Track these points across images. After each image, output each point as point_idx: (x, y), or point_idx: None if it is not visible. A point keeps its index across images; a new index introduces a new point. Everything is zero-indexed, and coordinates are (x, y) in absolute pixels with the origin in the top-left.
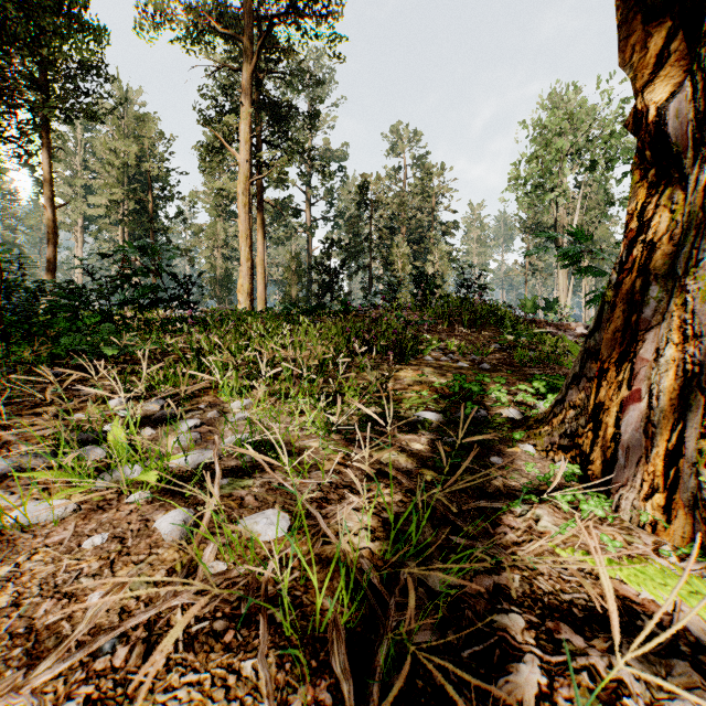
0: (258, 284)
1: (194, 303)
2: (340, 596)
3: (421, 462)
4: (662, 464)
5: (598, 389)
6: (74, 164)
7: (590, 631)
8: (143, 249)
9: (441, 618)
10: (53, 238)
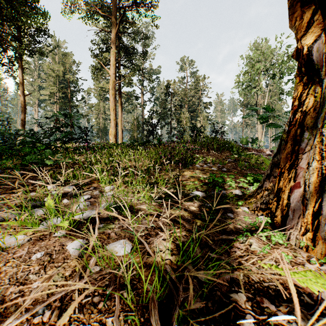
0: (119, 131)
1: (89, 140)
2: (155, 284)
3: (195, 216)
4: (311, 218)
5: (279, 182)
6: (34, 76)
7: (278, 302)
8: (65, 115)
9: (205, 295)
10: (24, 110)
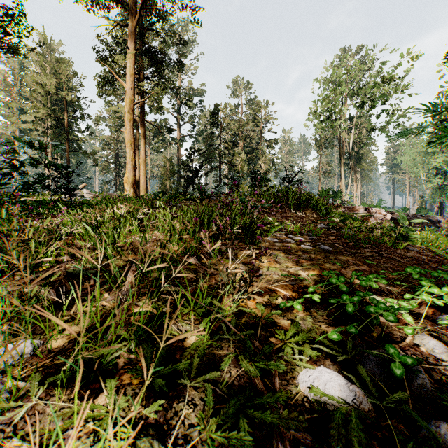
0: (141, 177)
1: (74, 189)
2: None
3: None
4: None
5: None
6: (13, 93)
7: None
8: (31, 144)
9: None
10: None
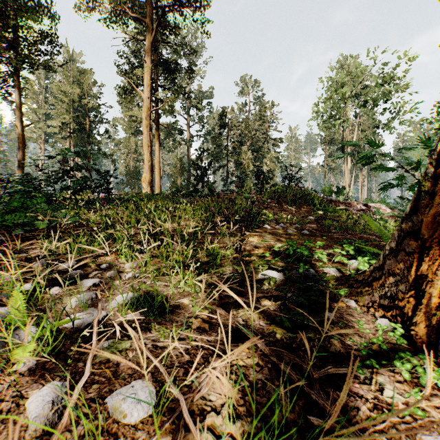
0: (156, 176)
1: (111, 189)
2: None
3: (271, 318)
4: None
5: (419, 263)
6: (39, 100)
7: None
8: (77, 153)
9: None
10: (22, 147)
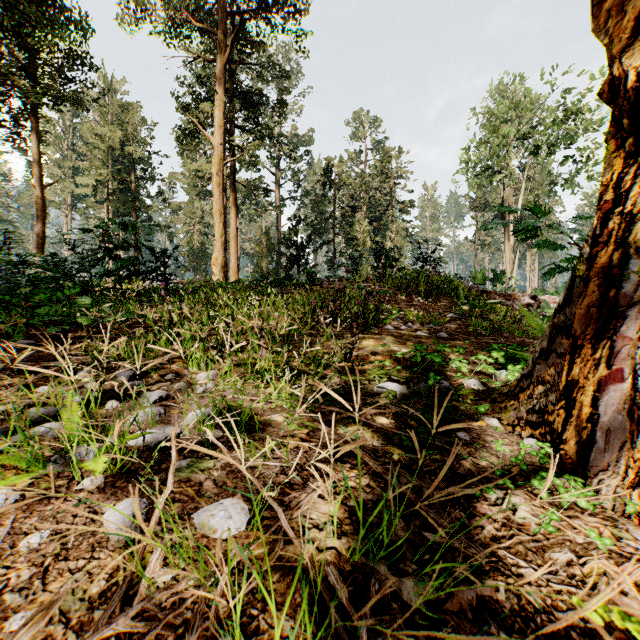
0: (231, 257)
1: (170, 275)
2: (302, 623)
3: (387, 438)
4: None
5: (571, 366)
6: (63, 148)
7: None
8: (123, 225)
9: None
10: (42, 215)
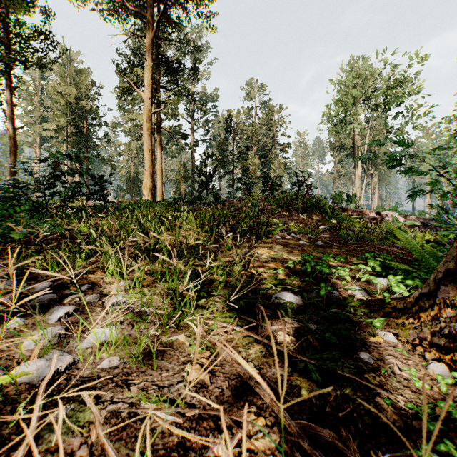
0: (157, 183)
1: (107, 196)
2: None
3: (291, 363)
4: None
5: None
6: (34, 102)
7: None
8: (70, 157)
9: None
10: (14, 150)
